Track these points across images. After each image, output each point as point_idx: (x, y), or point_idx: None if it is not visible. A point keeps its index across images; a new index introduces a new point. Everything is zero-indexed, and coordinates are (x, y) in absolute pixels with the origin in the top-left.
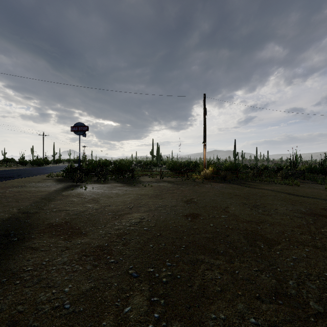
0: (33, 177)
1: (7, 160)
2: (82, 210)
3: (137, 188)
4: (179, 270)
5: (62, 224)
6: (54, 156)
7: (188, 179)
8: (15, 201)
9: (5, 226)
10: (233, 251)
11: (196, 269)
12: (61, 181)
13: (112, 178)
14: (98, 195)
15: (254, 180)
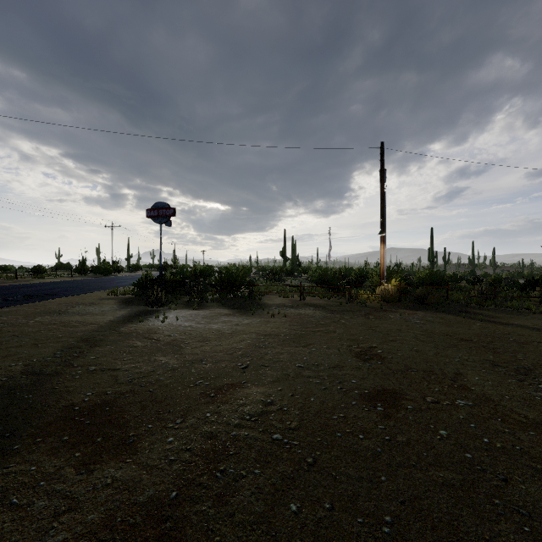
0: (87, 294)
1: (61, 266)
2: (144, 372)
3: (257, 319)
4: None
5: (94, 409)
6: (129, 259)
7: (352, 301)
8: (33, 344)
9: None
10: None
11: None
12: (128, 302)
13: (213, 298)
14: (183, 334)
15: (484, 305)
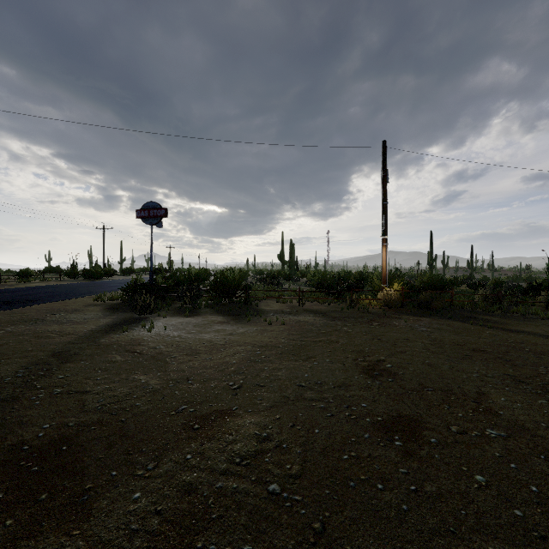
0: (72, 300)
1: (51, 269)
2: (119, 395)
3: (253, 327)
4: None
5: (47, 449)
6: (121, 262)
7: (354, 307)
8: None
9: None
10: None
11: None
12: (114, 309)
13: (207, 304)
14: (171, 346)
15: (490, 310)
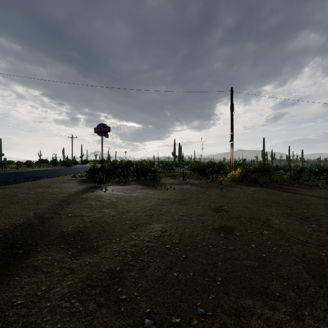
0: (60, 177)
1: (42, 161)
2: (98, 217)
3: (158, 191)
4: (217, 325)
5: (74, 234)
6: (81, 157)
7: (214, 181)
8: (35, 203)
9: (15, 233)
10: (296, 295)
11: (245, 326)
12: (83, 181)
13: (133, 179)
14: (117, 198)
15: (292, 184)
